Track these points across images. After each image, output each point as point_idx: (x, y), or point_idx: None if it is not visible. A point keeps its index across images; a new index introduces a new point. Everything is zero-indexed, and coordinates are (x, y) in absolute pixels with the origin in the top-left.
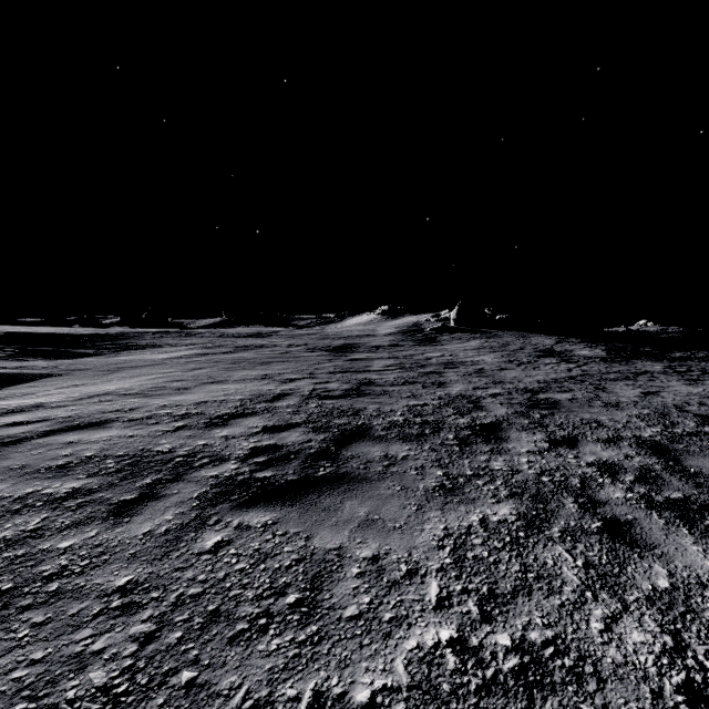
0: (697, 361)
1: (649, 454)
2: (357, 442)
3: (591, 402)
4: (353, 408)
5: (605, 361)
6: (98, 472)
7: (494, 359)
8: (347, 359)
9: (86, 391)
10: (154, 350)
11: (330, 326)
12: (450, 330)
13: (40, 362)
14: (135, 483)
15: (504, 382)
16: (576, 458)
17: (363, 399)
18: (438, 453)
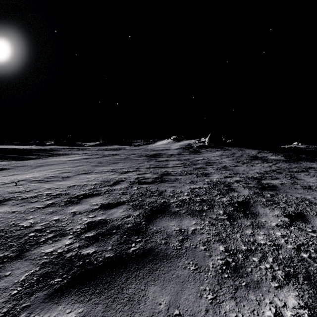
0: None
1: None
2: (160, 217)
3: (294, 186)
4: (158, 190)
5: (285, 162)
6: None
7: (229, 161)
8: (156, 161)
9: (14, 178)
10: (64, 156)
11: (149, 145)
12: (205, 147)
13: (4, 162)
14: None
15: (239, 173)
16: (314, 231)
17: (164, 184)
18: (216, 227)
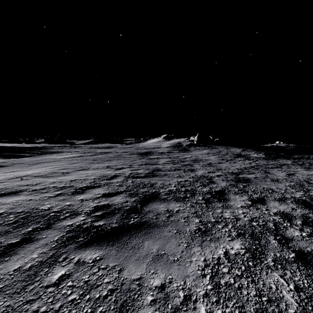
0: (305, 159)
1: (303, 207)
2: (152, 202)
3: (265, 179)
4: (150, 183)
5: (265, 159)
6: (1, 223)
7: (215, 158)
8: (147, 158)
9: (17, 174)
10: (58, 154)
11: (140, 143)
12: (194, 145)
13: None
14: (21, 231)
15: (222, 169)
16: (267, 210)
17: (155, 178)
18: (195, 208)
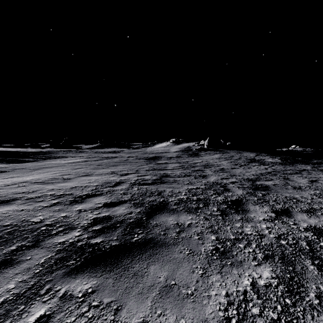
0: None
1: None
2: (159, 214)
3: (285, 186)
4: (158, 190)
5: (281, 164)
6: None
7: (227, 163)
8: (155, 163)
9: (15, 180)
10: (62, 159)
11: (148, 148)
12: (204, 150)
13: (1, 165)
14: (3, 250)
15: (236, 175)
16: (295, 224)
17: (163, 185)
18: (209, 221)
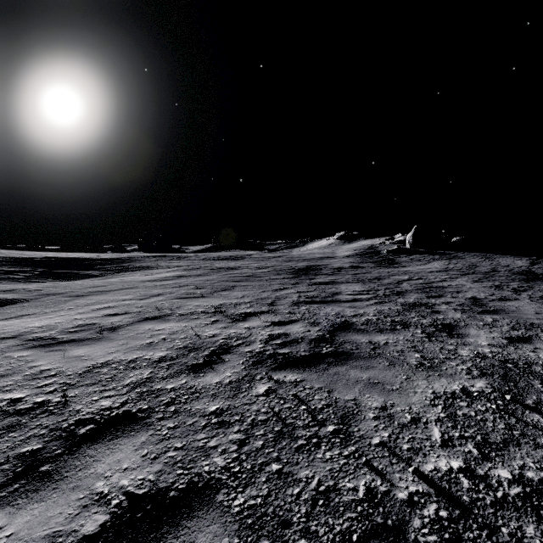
0: None
1: None
2: None
3: None
4: (335, 403)
5: None
6: None
7: (475, 283)
8: (311, 283)
9: (7, 329)
10: (144, 272)
11: (295, 249)
12: (406, 252)
13: (33, 285)
14: None
15: (538, 325)
16: None
17: (347, 370)
18: None
